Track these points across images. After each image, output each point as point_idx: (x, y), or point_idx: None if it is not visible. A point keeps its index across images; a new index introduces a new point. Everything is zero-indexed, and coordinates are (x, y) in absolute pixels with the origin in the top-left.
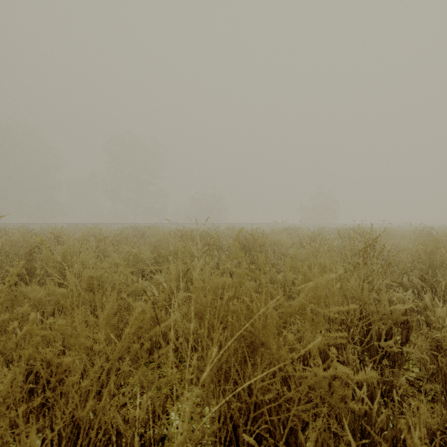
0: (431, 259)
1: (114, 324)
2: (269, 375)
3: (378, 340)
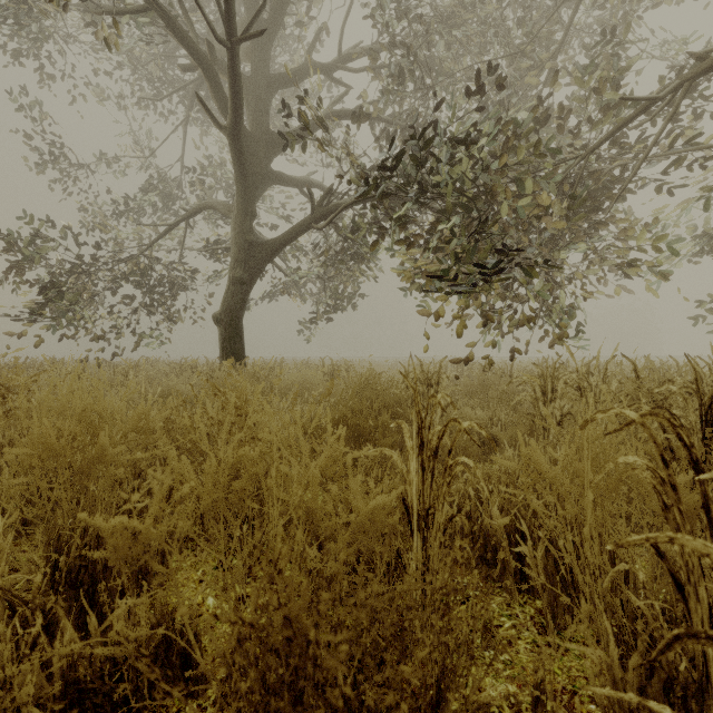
0: None
1: None
2: None
3: None
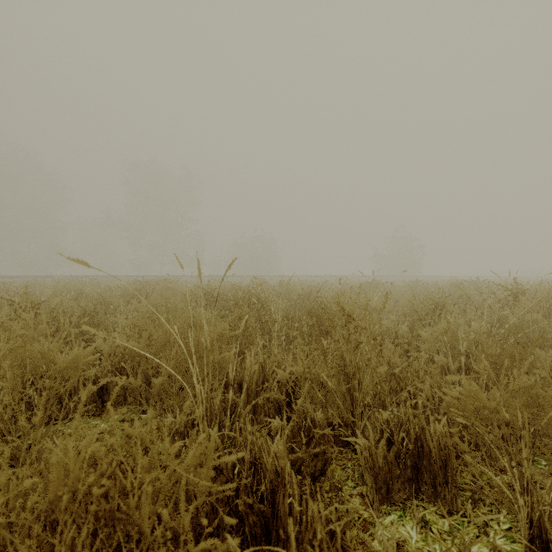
0: None
1: None
2: None
3: None
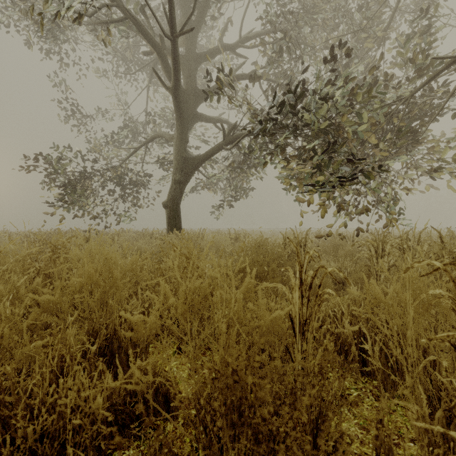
0: None
1: None
2: None
3: None
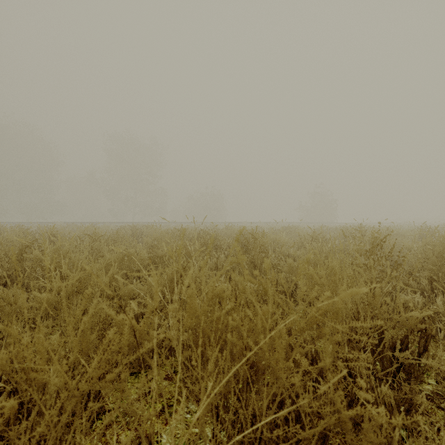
0: (440, 259)
1: (92, 340)
2: (276, 402)
3: (391, 350)
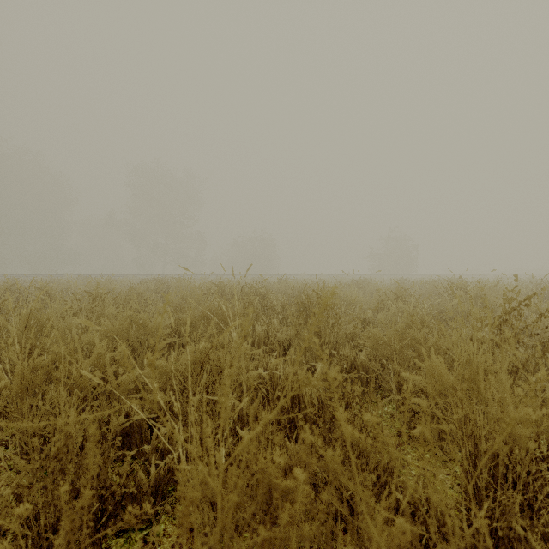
0: None
1: None
2: None
3: None
